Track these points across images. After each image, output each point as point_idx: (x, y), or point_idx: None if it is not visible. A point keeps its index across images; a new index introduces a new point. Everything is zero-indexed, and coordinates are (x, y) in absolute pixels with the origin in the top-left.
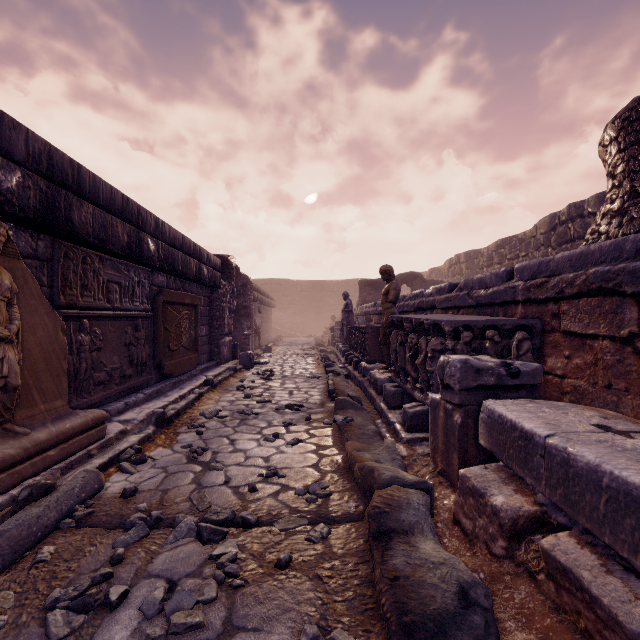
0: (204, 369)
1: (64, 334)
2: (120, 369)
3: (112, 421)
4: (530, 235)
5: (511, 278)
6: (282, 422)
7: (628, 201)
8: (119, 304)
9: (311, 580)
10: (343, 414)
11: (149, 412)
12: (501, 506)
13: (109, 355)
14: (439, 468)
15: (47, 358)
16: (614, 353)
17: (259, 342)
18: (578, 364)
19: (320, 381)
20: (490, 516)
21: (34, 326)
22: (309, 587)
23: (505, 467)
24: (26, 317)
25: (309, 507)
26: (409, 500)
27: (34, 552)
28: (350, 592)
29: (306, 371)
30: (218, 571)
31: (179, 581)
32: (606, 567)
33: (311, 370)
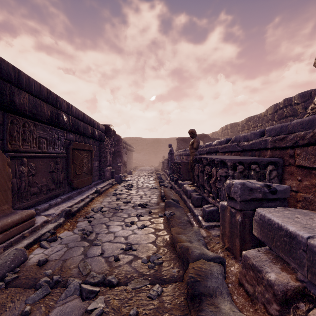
0: (96, 184)
1: (9, 167)
2: (47, 185)
3: (40, 215)
4: (264, 115)
5: (263, 135)
6: (136, 214)
7: None
8: (46, 150)
9: None
10: (169, 210)
11: (62, 209)
12: (274, 281)
13: (40, 178)
14: (226, 246)
15: None
16: None
17: (126, 169)
18: (307, 184)
19: (157, 190)
20: (266, 286)
21: None
22: None
23: (271, 250)
24: None
25: (150, 272)
26: (211, 271)
27: None
28: None
29: (149, 185)
30: None
31: None
32: None
33: (152, 184)
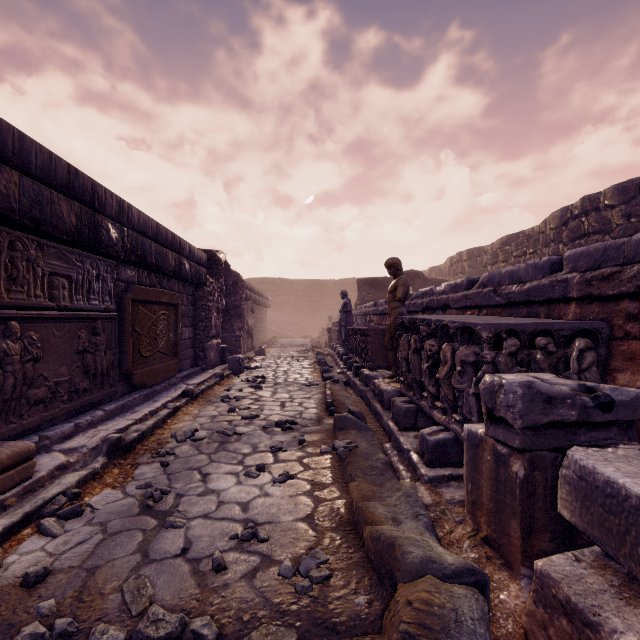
0: (186, 376)
1: None
2: (70, 382)
3: (52, 451)
4: (538, 231)
5: (556, 270)
6: (270, 447)
7: None
8: (68, 302)
9: None
10: (344, 436)
11: (105, 435)
12: None
13: (53, 366)
14: (484, 533)
15: None
16: None
17: (252, 344)
18: None
19: (316, 389)
20: None
21: None
22: None
23: (609, 559)
24: None
25: (299, 603)
26: (457, 613)
27: None
28: None
29: (301, 377)
30: None
31: None
32: None
33: (306, 376)
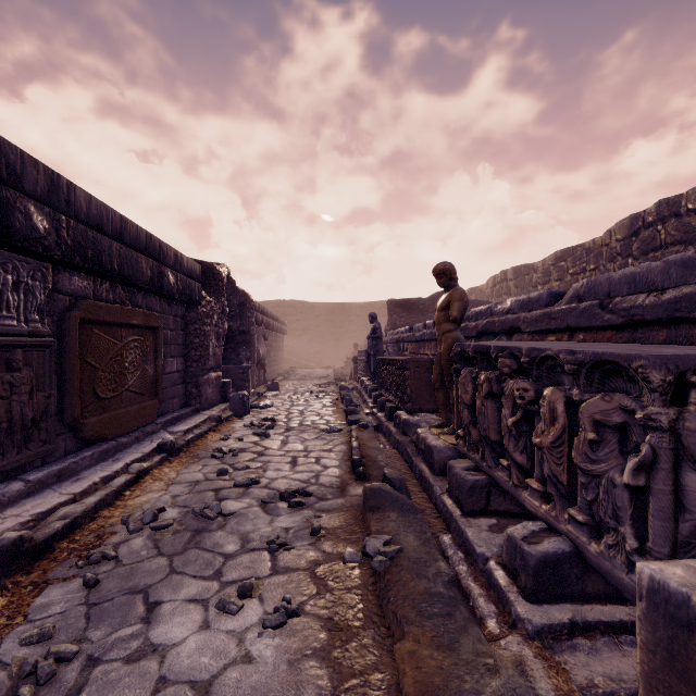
0: (171, 421)
1: None
2: None
3: None
4: (601, 243)
5: None
6: (267, 541)
7: None
8: None
9: None
10: (380, 524)
11: (10, 527)
12: None
13: None
14: None
15: None
16: None
17: (264, 376)
18: None
19: (339, 437)
20: None
21: None
22: None
23: None
24: None
25: None
26: None
27: None
28: None
29: (320, 419)
30: None
31: None
32: None
33: (327, 417)
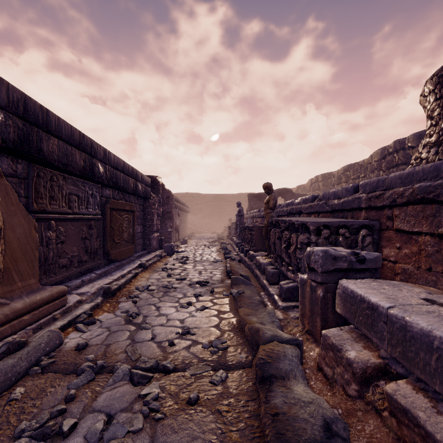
0: (139, 256)
1: (36, 231)
2: (78, 256)
3: (72, 293)
4: (367, 162)
5: (357, 191)
6: (193, 294)
7: (442, 135)
8: (77, 210)
9: (213, 414)
10: (237, 288)
11: (99, 287)
12: (354, 359)
13: (70, 246)
14: (306, 328)
15: (23, 249)
16: (433, 245)
17: (178, 237)
18: (406, 253)
19: (221, 264)
20: (345, 366)
21: (13, 226)
22: (212, 419)
23: (355, 329)
24: (7, 219)
25: (212, 357)
26: (285, 353)
27: (9, 392)
28: (242, 423)
29: (211, 257)
30: (144, 407)
31: (115, 415)
32: (436, 409)
33: (214, 256)
